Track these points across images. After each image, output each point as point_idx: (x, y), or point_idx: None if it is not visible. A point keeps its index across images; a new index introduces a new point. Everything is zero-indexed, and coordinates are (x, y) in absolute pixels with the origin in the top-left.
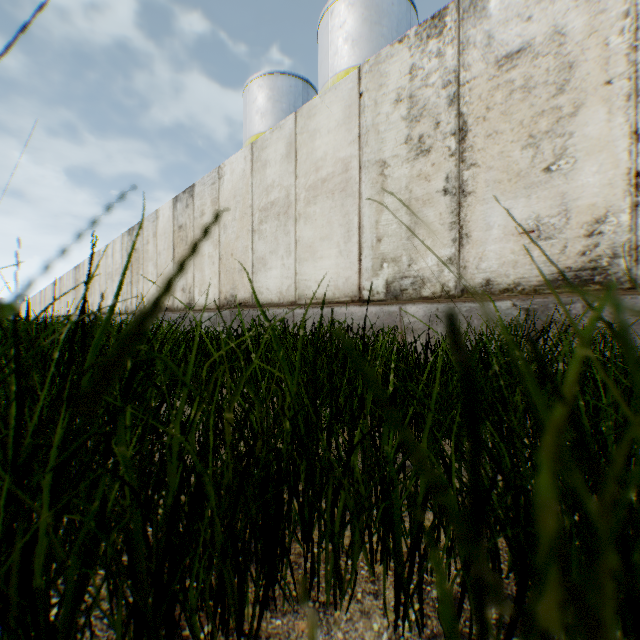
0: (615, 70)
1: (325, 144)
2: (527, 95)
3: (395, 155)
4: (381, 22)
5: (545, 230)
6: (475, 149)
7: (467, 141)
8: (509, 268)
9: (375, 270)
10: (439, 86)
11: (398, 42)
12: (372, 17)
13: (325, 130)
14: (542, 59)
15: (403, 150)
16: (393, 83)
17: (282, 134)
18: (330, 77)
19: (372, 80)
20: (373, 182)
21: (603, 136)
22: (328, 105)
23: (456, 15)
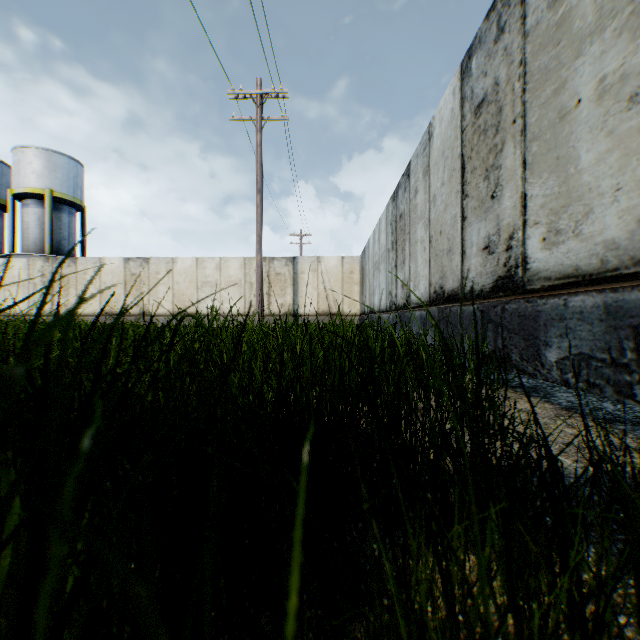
0: (76, 284)
1: (18, 272)
2: (65, 282)
3: (40, 283)
4: (58, 170)
5: (67, 305)
6: (57, 288)
7: (55, 286)
8: (62, 311)
9: (35, 308)
10: (50, 273)
11: (41, 258)
12: (52, 167)
13: (18, 268)
14: (67, 277)
15: (42, 283)
16: (39, 267)
17: (0, 262)
18: (23, 186)
19: (34, 263)
20: (34, 287)
21: (74, 293)
22: (20, 262)
23: (53, 261)
